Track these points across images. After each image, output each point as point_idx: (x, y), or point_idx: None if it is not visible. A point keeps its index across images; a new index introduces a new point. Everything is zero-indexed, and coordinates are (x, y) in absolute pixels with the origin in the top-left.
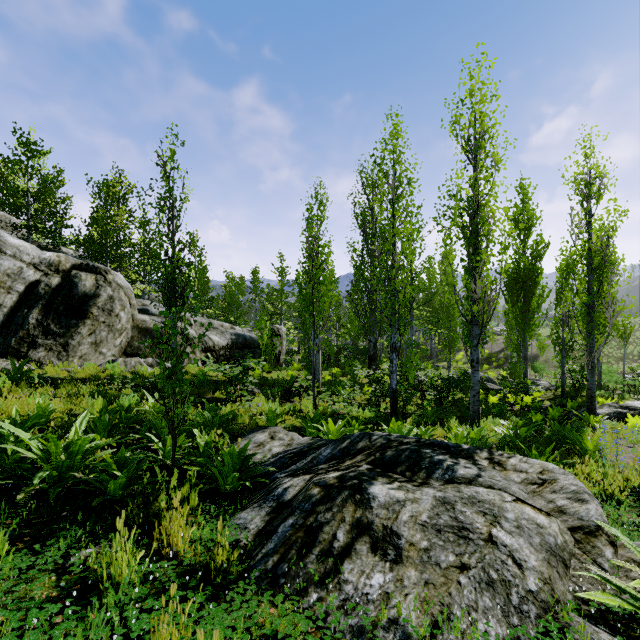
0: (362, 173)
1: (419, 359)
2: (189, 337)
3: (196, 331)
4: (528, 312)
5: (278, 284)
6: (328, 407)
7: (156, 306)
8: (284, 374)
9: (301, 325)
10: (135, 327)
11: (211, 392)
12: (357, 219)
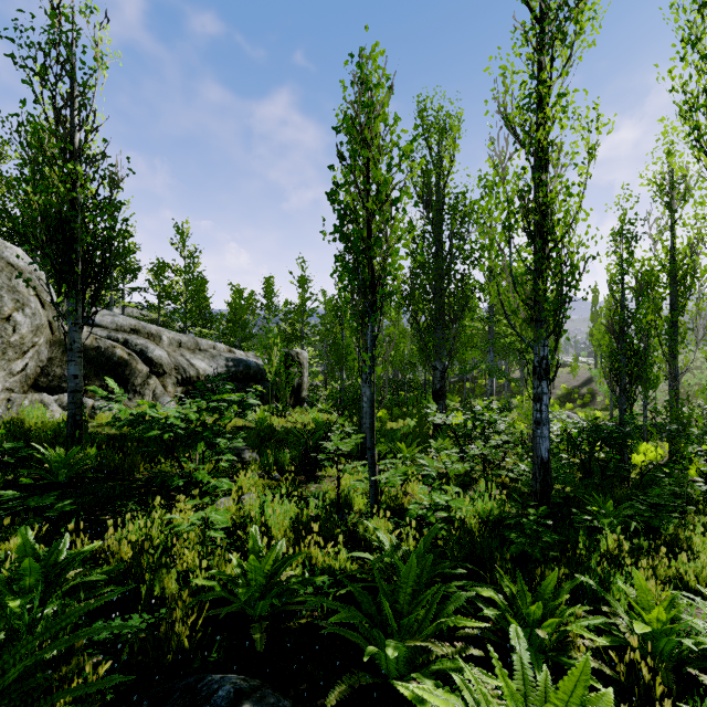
0: (423, 115)
1: (478, 396)
2: (155, 361)
3: (169, 353)
4: (677, 323)
5: (298, 299)
6: (397, 497)
7: (105, 313)
8: (305, 419)
9: (330, 346)
10: (56, 343)
11: (146, 465)
12: (415, 184)
